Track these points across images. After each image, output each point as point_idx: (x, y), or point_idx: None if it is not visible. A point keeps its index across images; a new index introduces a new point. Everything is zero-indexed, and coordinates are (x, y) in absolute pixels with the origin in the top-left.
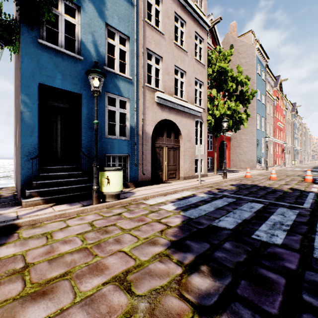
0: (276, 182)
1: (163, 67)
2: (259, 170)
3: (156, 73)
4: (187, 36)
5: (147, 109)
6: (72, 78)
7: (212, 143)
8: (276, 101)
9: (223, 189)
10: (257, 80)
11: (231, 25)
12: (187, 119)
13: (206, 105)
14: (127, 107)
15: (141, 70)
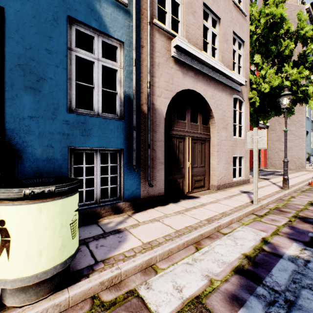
0: None
1: (185, 1)
2: (311, 172)
3: None
4: None
5: (157, 66)
6: None
7: None
8: None
9: None
10: None
11: None
12: (222, 93)
13: (247, 75)
14: (118, 58)
15: None
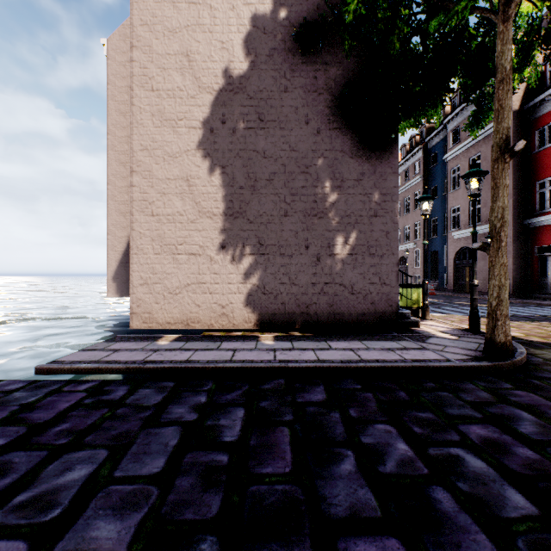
0: None
1: None
2: None
3: None
4: None
5: None
6: None
7: None
8: None
9: None
10: None
11: None
12: None
13: None
14: None
15: None
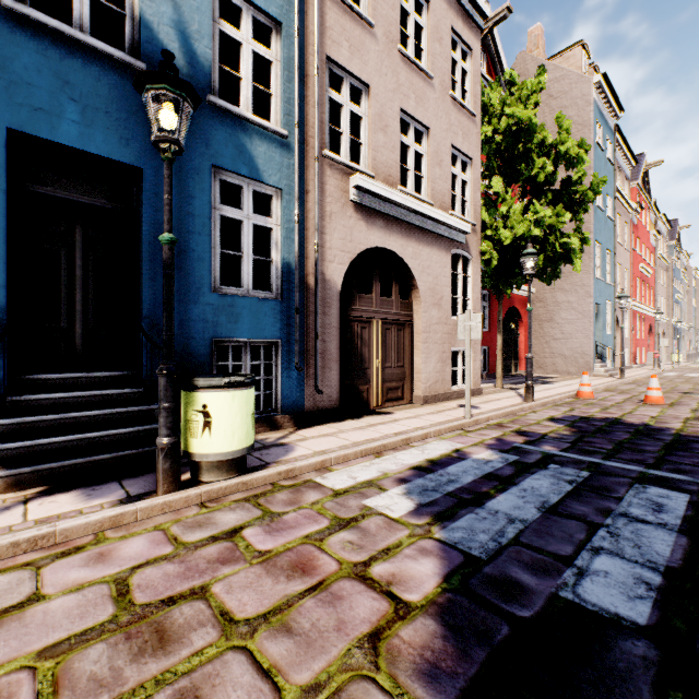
0: (666, 412)
1: (372, 112)
2: (602, 378)
3: (353, 145)
4: (431, 36)
5: (329, 218)
6: (114, 122)
7: (488, 313)
8: (635, 214)
9: (537, 434)
10: (595, 160)
11: (530, 32)
12: (432, 248)
13: (478, 215)
14: (275, 212)
15: (314, 114)
